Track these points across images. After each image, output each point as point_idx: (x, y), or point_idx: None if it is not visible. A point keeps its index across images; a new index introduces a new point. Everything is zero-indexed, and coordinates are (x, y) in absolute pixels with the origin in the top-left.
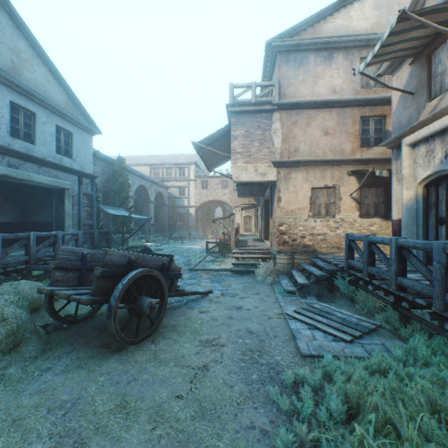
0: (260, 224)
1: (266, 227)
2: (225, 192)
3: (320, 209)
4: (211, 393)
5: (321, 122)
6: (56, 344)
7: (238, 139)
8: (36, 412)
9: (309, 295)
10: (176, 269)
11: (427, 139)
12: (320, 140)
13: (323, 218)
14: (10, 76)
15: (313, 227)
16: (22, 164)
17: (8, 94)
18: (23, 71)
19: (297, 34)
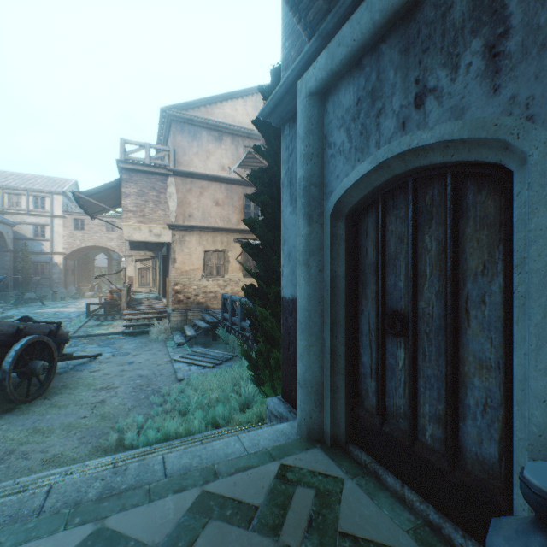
0: (159, 280)
1: (165, 284)
2: (112, 236)
3: (213, 270)
4: (110, 410)
5: (213, 193)
6: None
7: (131, 197)
8: None
9: (196, 345)
10: (64, 334)
11: None
12: (212, 209)
13: (214, 278)
14: None
15: (207, 286)
16: None
17: None
18: None
19: (192, 109)
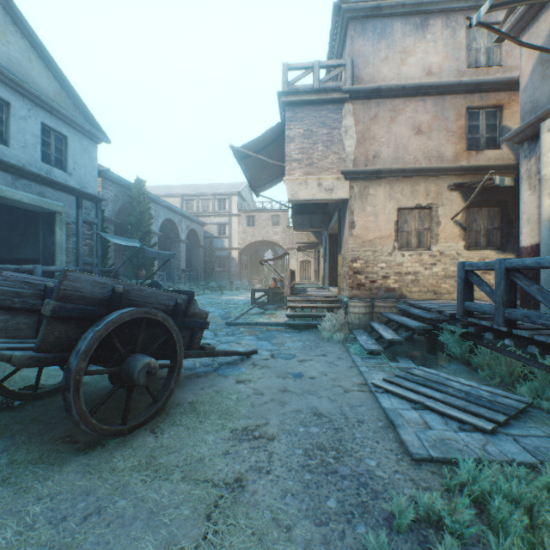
0: (323, 267)
1: (331, 270)
2: (276, 230)
3: (410, 238)
4: (246, 545)
5: (411, 115)
6: None
7: (294, 141)
8: None
9: (401, 357)
10: (200, 314)
11: None
12: (409, 141)
13: (413, 251)
14: None
15: (400, 264)
16: None
17: None
18: None
19: None
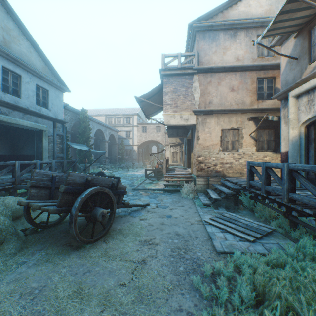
0: (184, 157)
1: (188, 159)
2: (158, 134)
3: (228, 145)
4: (148, 281)
5: (228, 81)
6: (31, 243)
7: (168, 94)
8: (10, 297)
9: (220, 207)
10: (122, 187)
11: (308, 92)
12: (227, 95)
13: (229, 152)
14: (1, 47)
15: (223, 158)
16: (11, 112)
17: (1, 61)
18: (12, 44)
19: (211, 18)
